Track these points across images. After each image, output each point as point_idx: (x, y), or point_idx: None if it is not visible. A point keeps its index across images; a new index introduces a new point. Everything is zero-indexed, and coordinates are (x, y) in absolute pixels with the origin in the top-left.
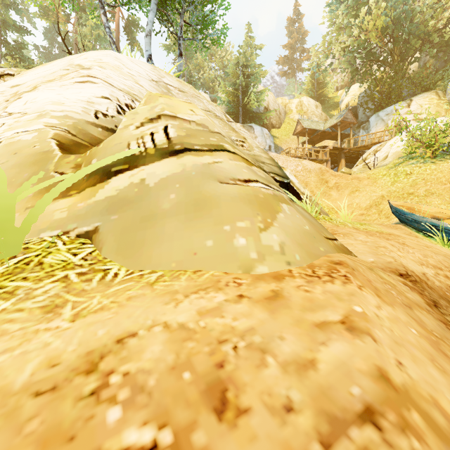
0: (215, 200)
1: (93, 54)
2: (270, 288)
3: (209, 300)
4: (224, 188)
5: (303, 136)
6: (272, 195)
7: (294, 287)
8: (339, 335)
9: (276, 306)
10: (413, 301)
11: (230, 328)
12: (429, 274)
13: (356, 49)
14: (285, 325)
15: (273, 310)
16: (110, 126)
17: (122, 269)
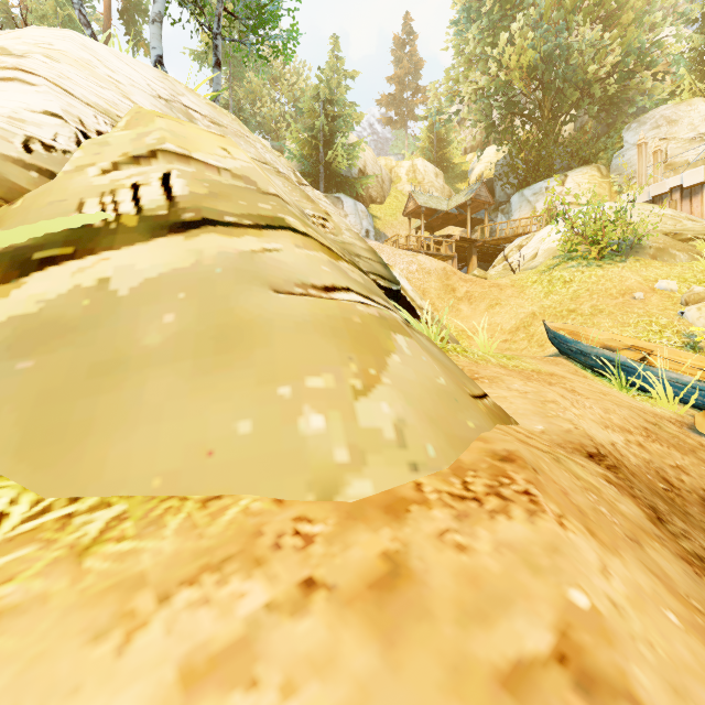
0: (262, 329)
1: (34, 32)
2: (379, 547)
3: (223, 612)
4: (282, 302)
5: (417, 218)
6: (377, 318)
7: (433, 539)
8: None
9: (397, 613)
10: (633, 521)
11: None
12: (619, 444)
13: (493, 94)
14: (425, 698)
15: (390, 632)
16: (57, 170)
17: (23, 499)
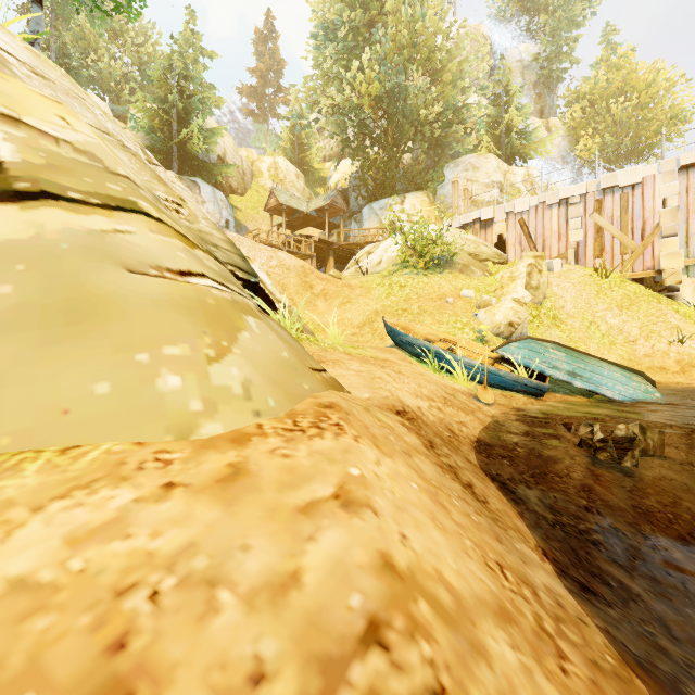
0: (117, 304)
1: None
2: (226, 461)
3: (96, 507)
4: (138, 281)
5: (279, 215)
6: (230, 302)
7: (267, 453)
8: (332, 518)
9: (237, 491)
10: (411, 445)
11: (144, 555)
12: (424, 408)
13: (347, 112)
14: (251, 523)
15: (231, 500)
16: None
17: None
